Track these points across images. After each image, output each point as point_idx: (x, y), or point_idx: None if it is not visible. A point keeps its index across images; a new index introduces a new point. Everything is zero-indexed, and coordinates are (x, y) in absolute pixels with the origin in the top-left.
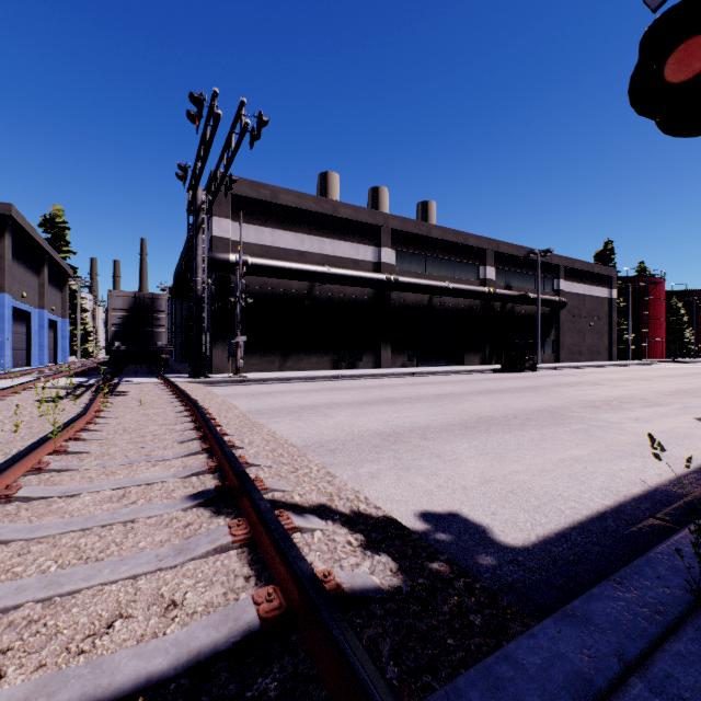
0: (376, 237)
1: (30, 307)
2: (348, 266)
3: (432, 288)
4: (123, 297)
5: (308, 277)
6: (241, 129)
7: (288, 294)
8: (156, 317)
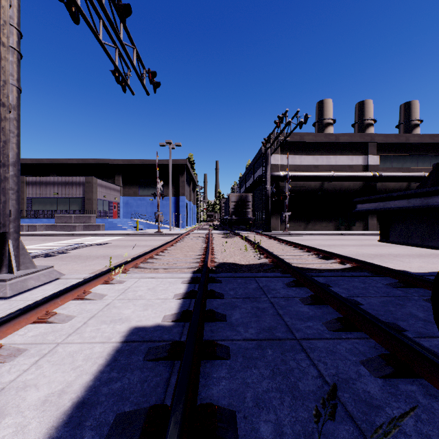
0: (364, 149)
1: (187, 201)
2: (345, 170)
3: (409, 178)
4: (234, 196)
5: (321, 179)
6: (297, 123)
7: (308, 189)
8: (247, 204)
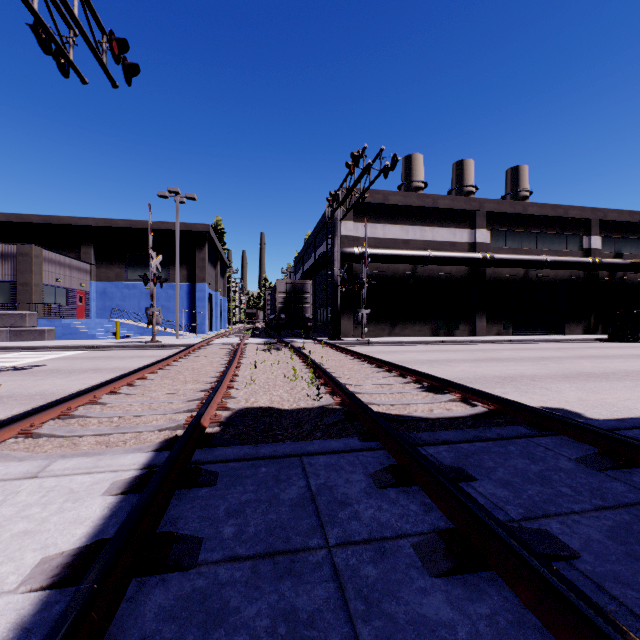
0: (471, 220)
1: (212, 291)
2: (446, 248)
3: (528, 262)
4: (284, 284)
5: (412, 261)
6: (381, 168)
7: (395, 275)
8: (304, 296)
